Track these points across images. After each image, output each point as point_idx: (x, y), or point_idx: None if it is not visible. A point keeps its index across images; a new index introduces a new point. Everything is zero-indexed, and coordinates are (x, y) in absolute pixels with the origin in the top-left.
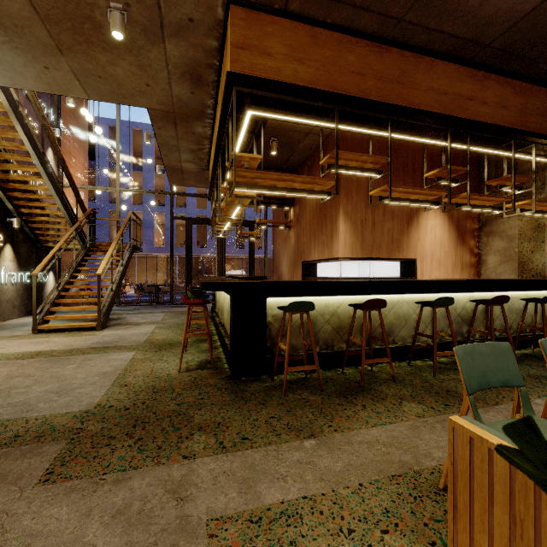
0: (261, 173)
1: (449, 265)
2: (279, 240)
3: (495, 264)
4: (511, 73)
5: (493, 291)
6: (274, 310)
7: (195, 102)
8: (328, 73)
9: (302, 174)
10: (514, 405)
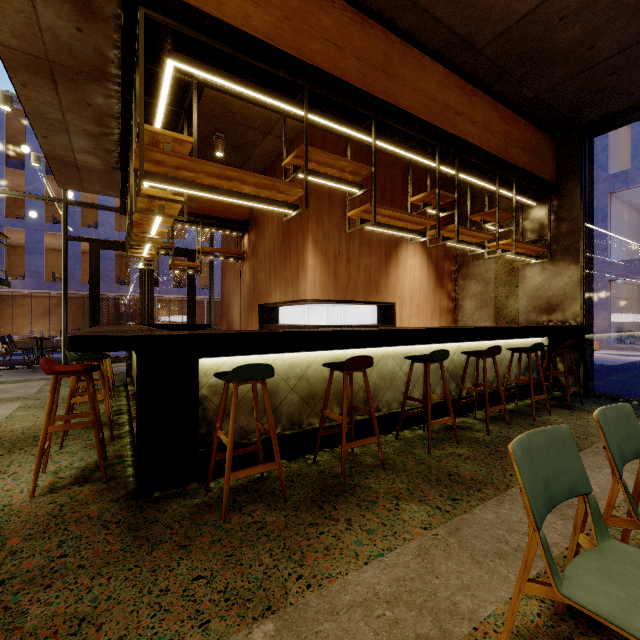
0: (190, 159)
1: (428, 310)
2: (230, 276)
3: (471, 310)
4: (496, 95)
5: (480, 340)
6: (212, 377)
7: (85, 47)
8: (294, 30)
9: None
10: (576, 521)
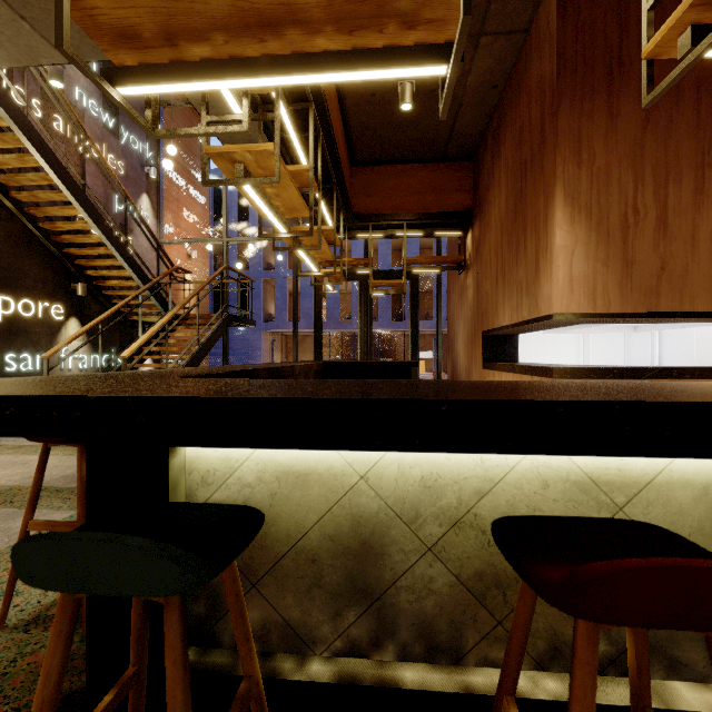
0: None
1: None
2: (454, 296)
3: None
4: None
5: None
6: (219, 489)
7: None
8: None
9: (484, 155)
10: None
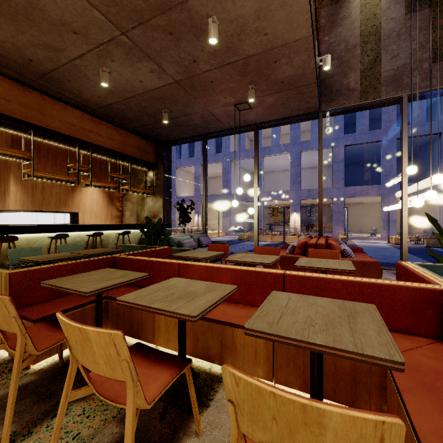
0: None
1: (103, 216)
2: None
3: (128, 216)
4: (115, 124)
5: (106, 230)
6: None
7: None
8: None
9: None
10: None
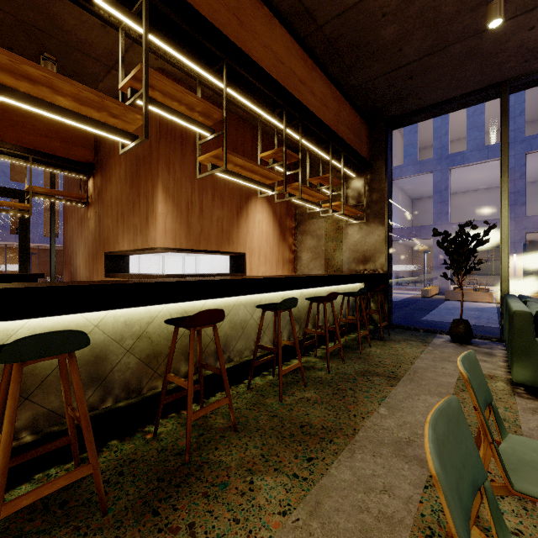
0: None
1: (273, 260)
2: (73, 222)
3: (308, 260)
4: (331, 76)
5: (318, 286)
6: None
7: None
8: None
9: None
10: None
